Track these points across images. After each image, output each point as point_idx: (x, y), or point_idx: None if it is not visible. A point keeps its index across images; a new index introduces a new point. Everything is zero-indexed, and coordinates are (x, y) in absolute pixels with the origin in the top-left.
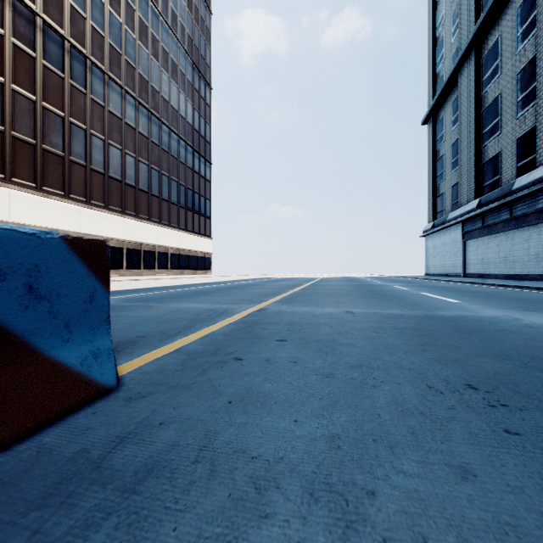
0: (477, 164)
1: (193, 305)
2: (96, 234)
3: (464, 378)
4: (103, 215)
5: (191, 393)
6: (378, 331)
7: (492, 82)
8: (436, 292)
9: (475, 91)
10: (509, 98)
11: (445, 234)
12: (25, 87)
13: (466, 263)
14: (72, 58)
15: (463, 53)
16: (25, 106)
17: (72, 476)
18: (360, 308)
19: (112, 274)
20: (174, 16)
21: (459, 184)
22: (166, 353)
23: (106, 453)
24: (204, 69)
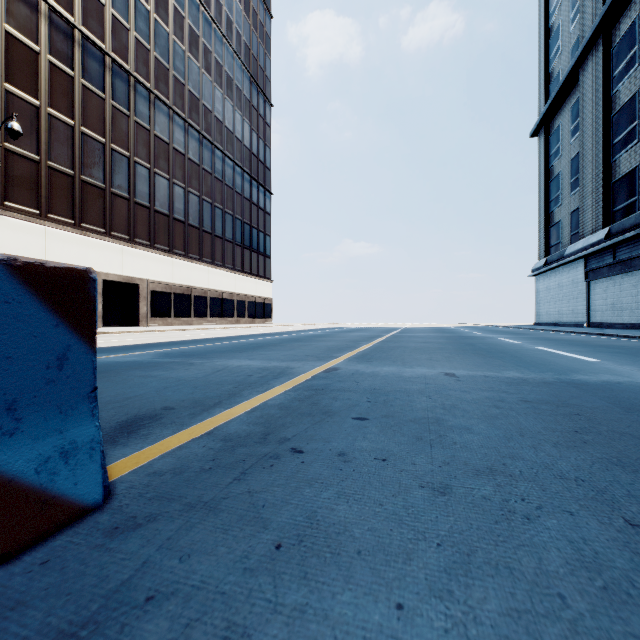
0: (605, 183)
1: (245, 363)
2: (140, 277)
3: None
4: (148, 255)
5: (215, 521)
6: (500, 405)
7: (626, 77)
8: (559, 346)
9: (603, 90)
10: None
11: (561, 273)
12: (62, 111)
13: (590, 309)
14: (114, 76)
15: (587, 42)
16: (63, 132)
17: None
18: (463, 369)
19: (158, 323)
20: (229, 22)
21: (581, 209)
22: (194, 437)
23: None
24: (263, 83)
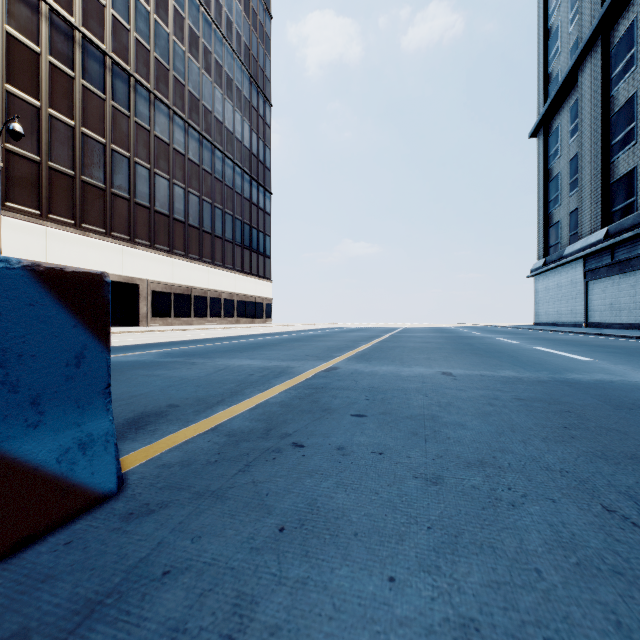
0: (604, 183)
1: (246, 362)
2: (140, 277)
3: None
4: (148, 256)
5: (223, 507)
6: (494, 403)
7: (625, 79)
8: (556, 346)
9: (601, 91)
10: None
11: (560, 273)
12: (62, 112)
13: (589, 309)
14: (114, 77)
15: (585, 43)
16: (63, 133)
17: None
18: (460, 368)
19: (158, 323)
20: (228, 23)
21: (579, 210)
22: (200, 433)
23: None
24: (263, 84)
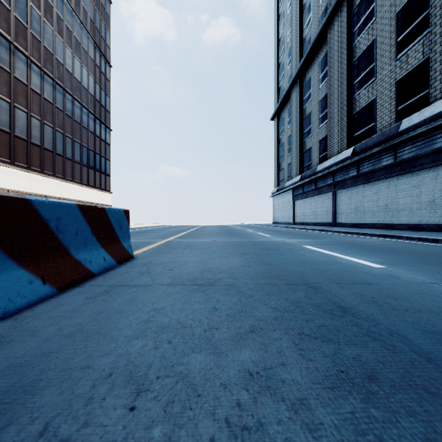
0: (300, 152)
1: None
2: (2, 187)
3: (242, 252)
4: (9, 170)
5: (160, 257)
6: (224, 245)
7: (308, 102)
8: (266, 232)
9: (299, 105)
10: (316, 115)
11: (283, 196)
12: None
13: (295, 215)
14: None
15: (293, 79)
16: None
17: (146, 264)
18: (220, 239)
19: None
20: (77, 0)
21: (291, 164)
22: (140, 252)
23: (149, 262)
24: (104, 49)
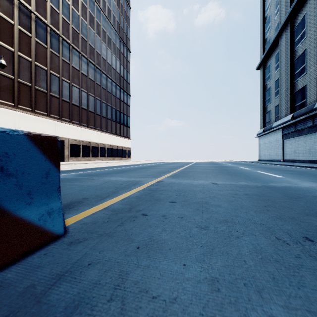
0: (291, 92)
1: (119, 178)
2: (65, 137)
3: (301, 232)
4: (68, 126)
5: (112, 239)
6: (235, 196)
7: (301, 42)
8: (267, 171)
9: (290, 48)
10: (312, 52)
11: (270, 136)
12: (25, 54)
13: (284, 153)
14: (51, 37)
15: (282, 25)
16: (26, 64)
17: (18, 310)
18: (221, 181)
19: (74, 160)
20: (109, 10)
21: (280, 105)
22: (99, 210)
23: (47, 289)
24: (126, 41)
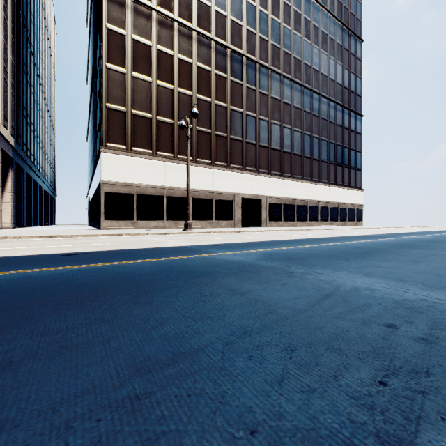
0: None
1: (361, 282)
2: (262, 194)
3: None
4: (267, 180)
5: None
6: None
7: None
8: None
9: None
10: None
11: None
12: (221, 100)
13: None
14: (247, 68)
15: None
16: (221, 112)
17: None
18: None
19: (273, 225)
20: None
21: None
22: None
23: None
24: (353, 26)
